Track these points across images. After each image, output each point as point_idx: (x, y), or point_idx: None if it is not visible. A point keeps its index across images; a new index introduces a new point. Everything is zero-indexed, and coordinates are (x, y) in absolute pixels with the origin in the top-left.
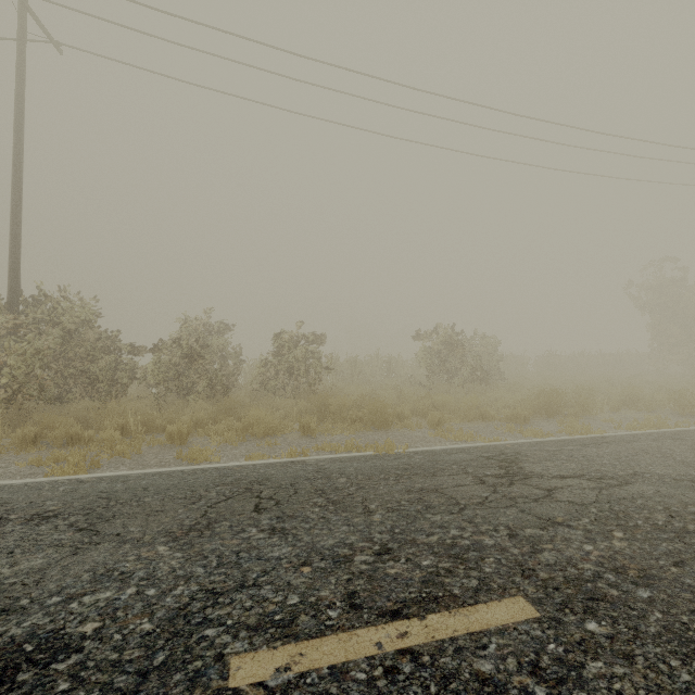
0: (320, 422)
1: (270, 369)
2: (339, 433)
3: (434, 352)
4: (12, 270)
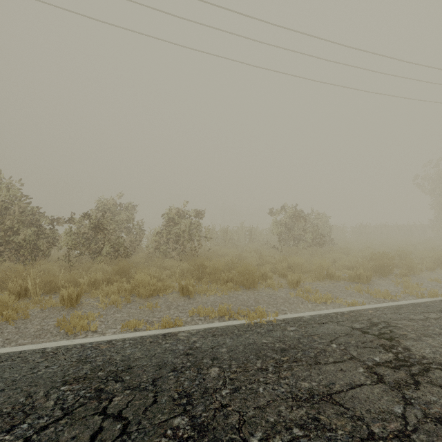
0: (198, 281)
1: (163, 237)
2: (213, 294)
3: (285, 224)
4: None
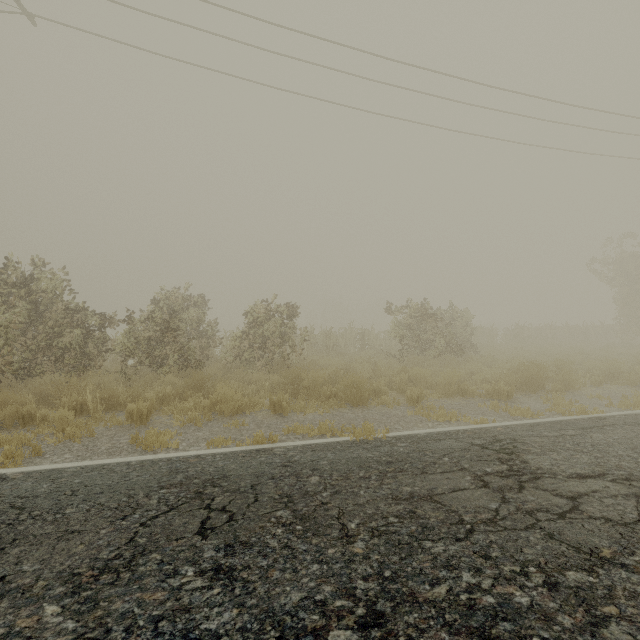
0: (293, 398)
1: (245, 342)
2: (312, 411)
3: (408, 324)
4: None
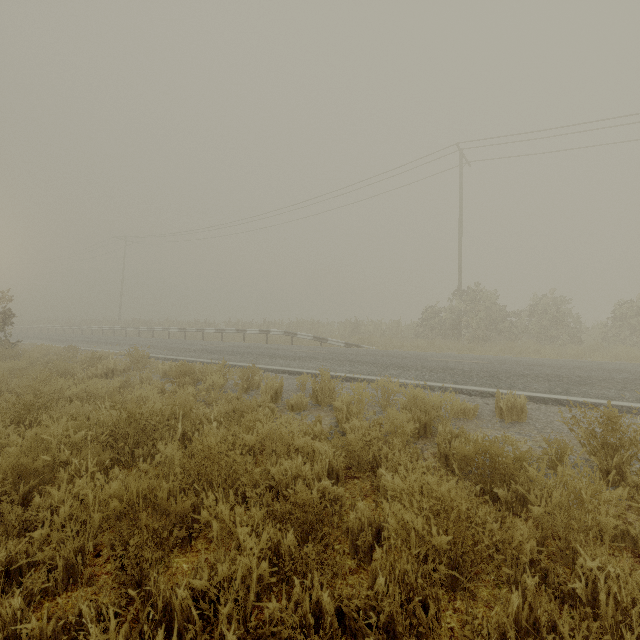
0: None
1: (611, 330)
2: None
3: None
4: (459, 280)
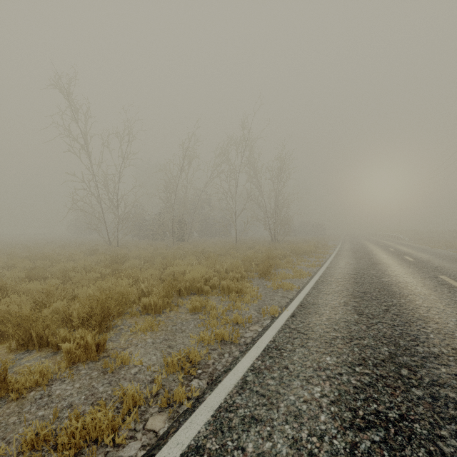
0: None
1: None
2: None
3: None
4: None
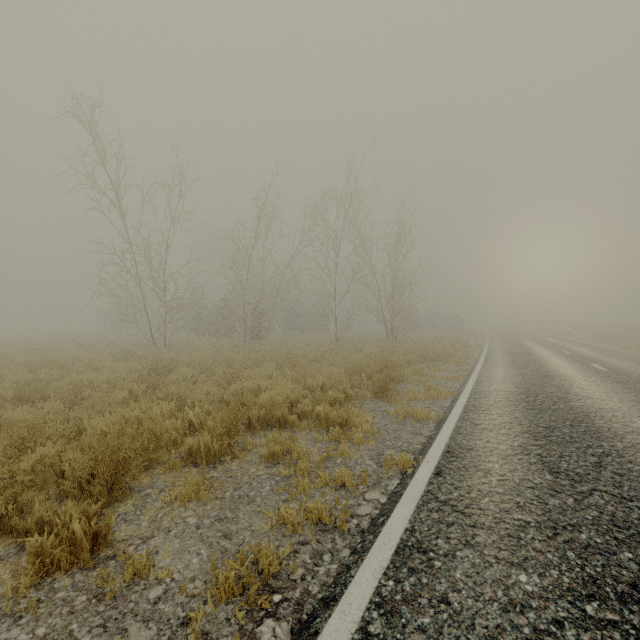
0: None
1: None
2: None
3: None
4: None
